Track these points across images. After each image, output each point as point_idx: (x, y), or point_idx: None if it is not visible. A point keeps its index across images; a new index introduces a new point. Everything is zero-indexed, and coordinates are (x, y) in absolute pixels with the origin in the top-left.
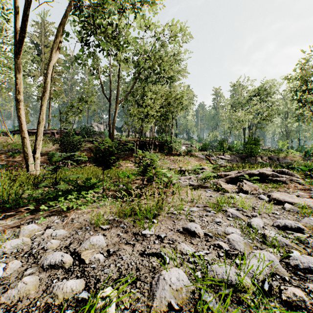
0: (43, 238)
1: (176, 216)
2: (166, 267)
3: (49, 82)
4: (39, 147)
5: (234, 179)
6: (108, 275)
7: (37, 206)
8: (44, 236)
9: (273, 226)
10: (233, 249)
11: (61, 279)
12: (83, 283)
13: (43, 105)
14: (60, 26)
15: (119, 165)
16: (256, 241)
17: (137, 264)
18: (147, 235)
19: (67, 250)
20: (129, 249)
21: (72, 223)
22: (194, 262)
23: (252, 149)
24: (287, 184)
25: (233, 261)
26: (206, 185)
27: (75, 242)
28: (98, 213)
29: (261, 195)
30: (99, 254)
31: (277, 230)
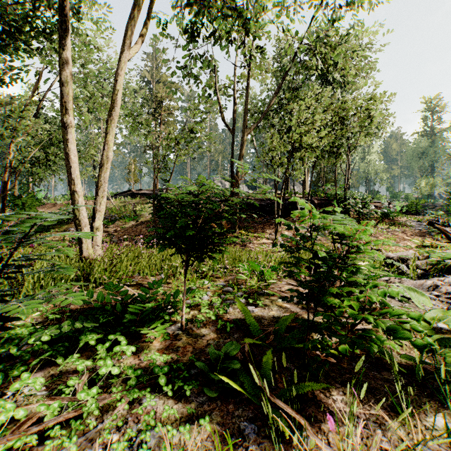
0: None
1: None
2: None
3: (118, 91)
4: (100, 209)
5: None
6: None
7: None
8: None
9: None
10: None
11: None
12: None
13: (108, 133)
14: None
15: (247, 241)
16: None
17: None
18: None
19: None
20: None
21: None
22: None
23: None
24: None
25: None
26: None
27: None
28: None
29: None
30: None
31: None
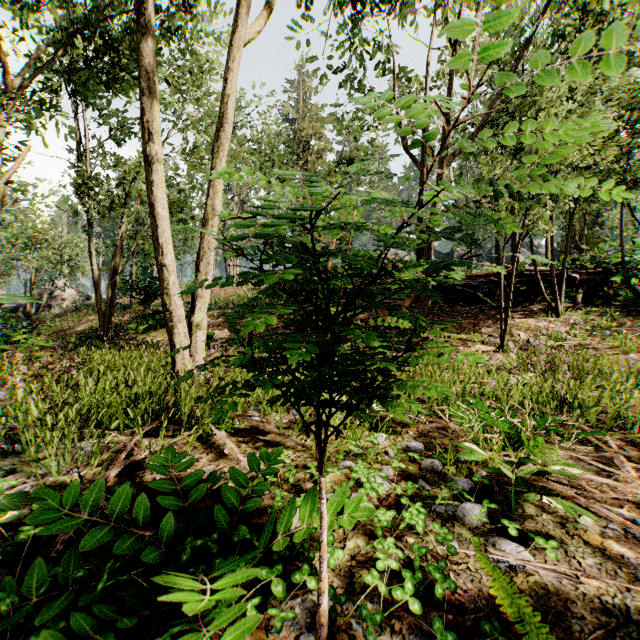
0: None
1: None
2: None
3: (231, 98)
4: (202, 294)
5: None
6: None
7: None
8: None
9: None
10: None
11: None
12: None
13: (215, 168)
14: None
15: None
16: None
17: None
18: None
19: None
20: None
21: None
22: None
23: None
24: None
25: None
26: None
27: None
28: None
29: None
30: None
31: None
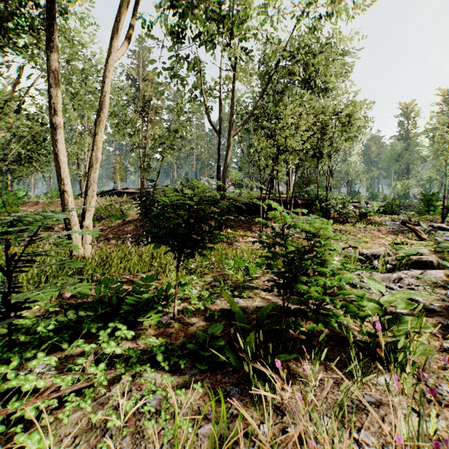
0: None
1: None
2: None
3: (108, 94)
4: (90, 209)
5: None
6: None
7: None
8: None
9: None
10: None
11: None
12: None
13: (98, 134)
14: None
15: (233, 240)
16: None
17: None
18: None
19: None
20: None
21: None
22: None
23: None
24: None
25: None
26: None
27: None
28: None
29: None
30: None
31: None
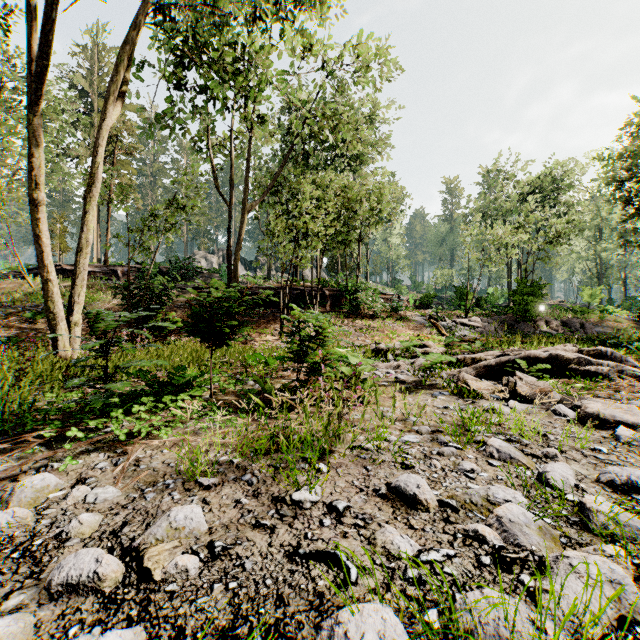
0: (64, 509)
1: (372, 456)
2: (349, 594)
3: (101, 165)
4: (79, 301)
5: (494, 368)
6: (207, 614)
7: (65, 429)
8: (67, 504)
9: (598, 483)
10: (513, 544)
11: (89, 624)
12: (142, 639)
13: (89, 212)
14: (124, 47)
15: (249, 338)
16: (564, 523)
17: (278, 583)
18: (306, 505)
19: (115, 542)
20: (261, 541)
21: (136, 471)
22: (420, 580)
23: (527, 306)
24: (612, 380)
25: (517, 581)
26: (434, 382)
27: (135, 521)
28: (196, 446)
29: (559, 407)
30: (187, 554)
31: (610, 492)
